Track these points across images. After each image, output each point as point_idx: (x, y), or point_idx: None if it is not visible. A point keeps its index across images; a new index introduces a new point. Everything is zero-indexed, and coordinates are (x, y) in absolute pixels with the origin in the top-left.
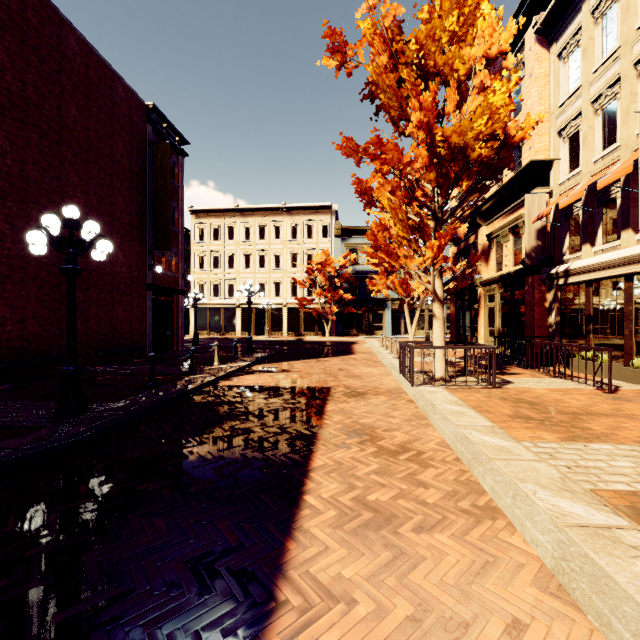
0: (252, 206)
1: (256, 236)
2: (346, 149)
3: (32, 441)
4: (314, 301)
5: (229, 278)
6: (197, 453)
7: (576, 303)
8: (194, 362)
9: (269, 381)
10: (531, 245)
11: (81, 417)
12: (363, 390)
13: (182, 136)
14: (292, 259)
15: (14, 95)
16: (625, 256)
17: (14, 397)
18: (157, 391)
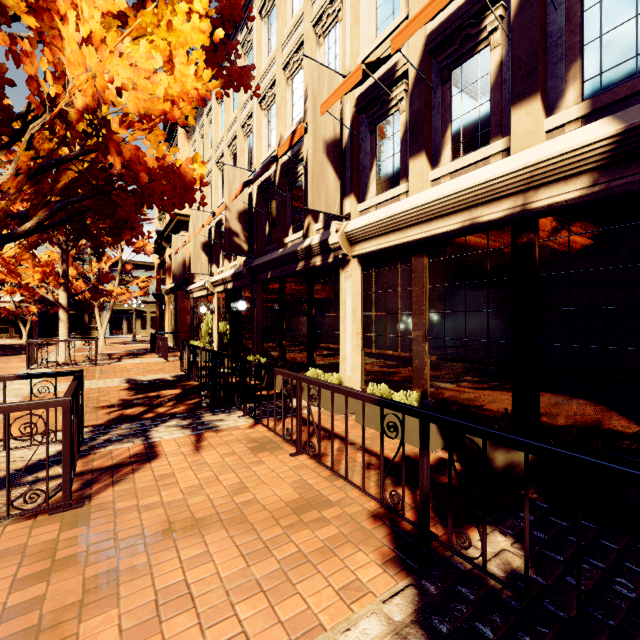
0: None
1: None
2: None
3: None
4: (7, 299)
5: None
6: None
7: (197, 311)
8: None
9: None
10: (176, 270)
11: None
12: None
13: None
14: None
15: None
16: (201, 285)
17: None
18: None
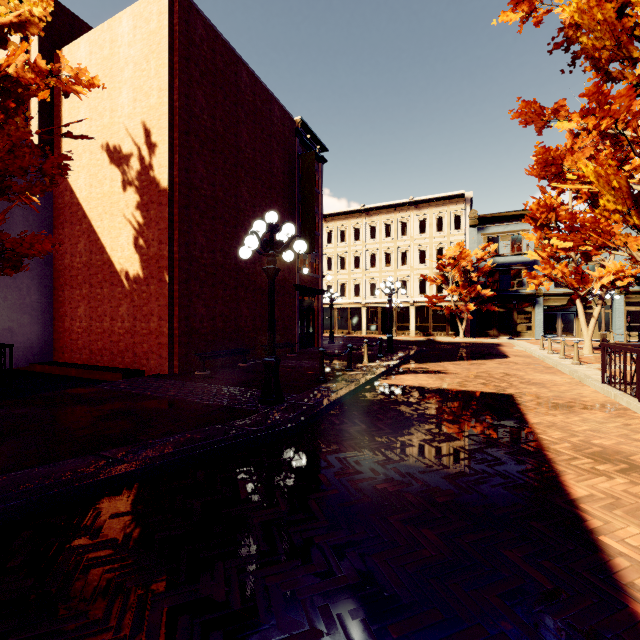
0: (378, 205)
1: (382, 234)
2: (527, 115)
3: (256, 423)
4: (445, 299)
5: (355, 278)
6: (411, 456)
7: None
8: (341, 359)
9: (431, 382)
10: None
11: (281, 405)
12: (561, 401)
13: (322, 144)
14: (420, 255)
15: (208, 130)
16: None
17: (217, 382)
18: (329, 385)
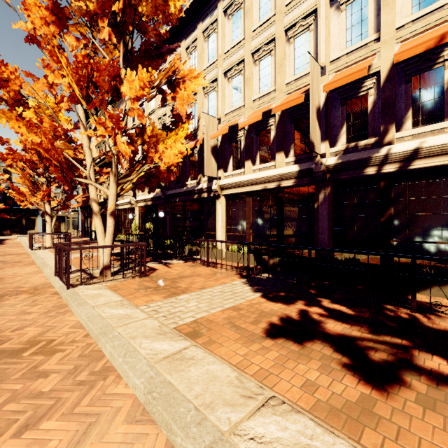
0: None
1: None
2: None
3: None
4: None
5: None
6: None
7: (121, 217)
8: None
9: None
10: None
11: None
12: (4, 254)
13: None
14: None
15: None
16: (127, 202)
17: None
18: None
